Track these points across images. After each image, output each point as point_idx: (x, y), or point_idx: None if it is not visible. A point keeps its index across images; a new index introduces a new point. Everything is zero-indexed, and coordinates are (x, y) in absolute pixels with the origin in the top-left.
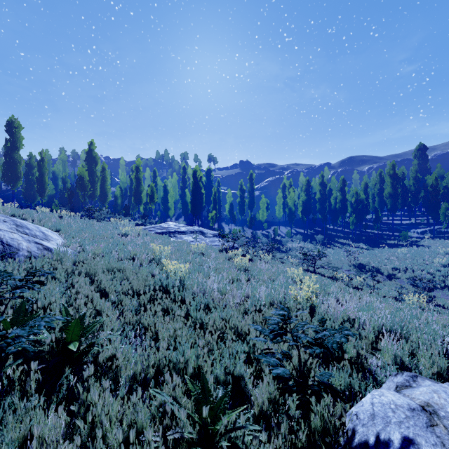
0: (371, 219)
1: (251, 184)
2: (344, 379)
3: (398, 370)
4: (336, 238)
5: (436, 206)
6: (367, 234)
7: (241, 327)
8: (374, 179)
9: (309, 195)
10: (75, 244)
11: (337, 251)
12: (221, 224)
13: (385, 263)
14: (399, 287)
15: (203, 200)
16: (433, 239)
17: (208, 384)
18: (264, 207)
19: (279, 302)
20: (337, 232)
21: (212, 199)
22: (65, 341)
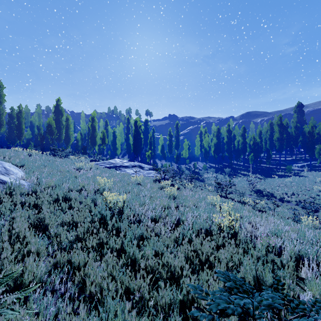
0: (263, 157)
1: (177, 131)
2: None
3: None
4: (239, 171)
5: (312, 147)
6: (261, 168)
7: (174, 266)
8: (266, 127)
9: (219, 139)
10: (33, 177)
11: (240, 180)
12: (155, 160)
13: (277, 189)
14: (293, 210)
15: (142, 143)
16: (310, 171)
17: None
18: (186, 148)
19: (205, 229)
20: (240, 166)
21: (149, 142)
22: None
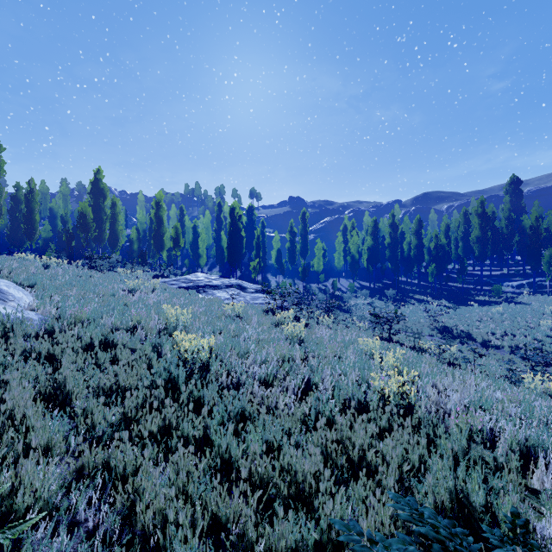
0: (453, 270)
1: (304, 226)
2: None
3: None
4: (411, 294)
5: (536, 253)
6: (449, 288)
7: (302, 473)
8: (457, 219)
9: (376, 239)
10: (49, 306)
11: (413, 310)
12: (266, 275)
13: (477, 326)
14: (507, 362)
15: (243, 246)
16: (534, 295)
17: None
18: (320, 254)
19: (357, 400)
20: (412, 286)
21: (255, 244)
22: None
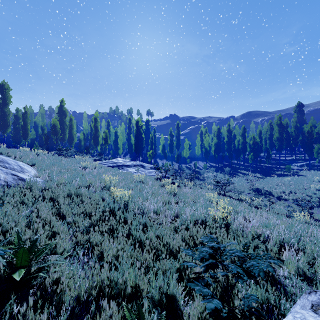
0: (264, 156)
1: (178, 131)
2: (261, 292)
3: (300, 280)
4: (239, 170)
5: (310, 147)
6: (261, 167)
7: (173, 245)
8: (266, 127)
9: (219, 139)
10: (45, 175)
11: (240, 179)
12: (156, 159)
13: (275, 188)
14: (288, 207)
15: (143, 143)
16: (309, 170)
17: (143, 315)
18: (187, 147)
19: (201, 220)
20: (240, 165)
21: (150, 142)
22: (15, 266)
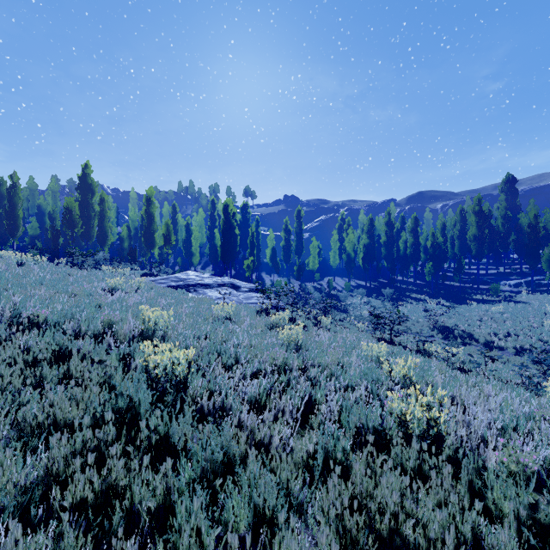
0: (448, 269)
1: (299, 224)
2: None
3: None
4: (407, 293)
5: (535, 251)
6: (445, 287)
7: None
8: (453, 217)
9: (372, 237)
10: (3, 308)
11: (411, 310)
12: (260, 274)
13: (478, 326)
14: (520, 367)
15: (237, 244)
16: (533, 294)
17: None
18: (315, 252)
19: (373, 428)
20: (408, 285)
21: (249, 242)
22: None
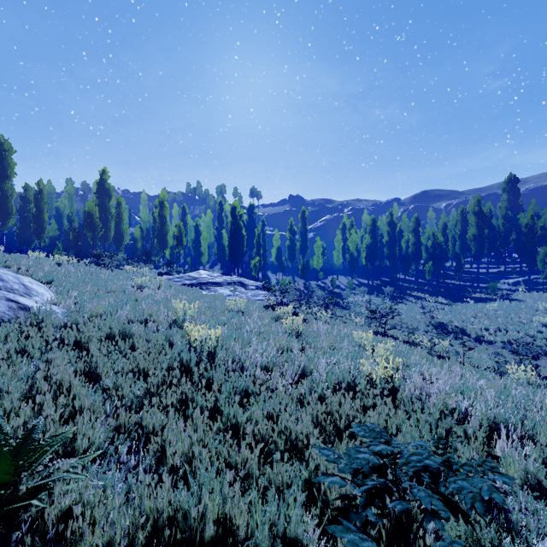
0: (450, 267)
1: (303, 224)
2: (465, 526)
3: (532, 495)
4: (408, 291)
5: (532, 251)
6: (446, 286)
7: (296, 432)
8: (454, 217)
9: (374, 237)
10: (69, 301)
11: (410, 307)
12: (266, 273)
13: (472, 322)
14: (496, 355)
15: (244, 244)
16: (529, 292)
17: None
18: (319, 252)
19: (347, 383)
20: (410, 283)
21: (256, 242)
22: None
